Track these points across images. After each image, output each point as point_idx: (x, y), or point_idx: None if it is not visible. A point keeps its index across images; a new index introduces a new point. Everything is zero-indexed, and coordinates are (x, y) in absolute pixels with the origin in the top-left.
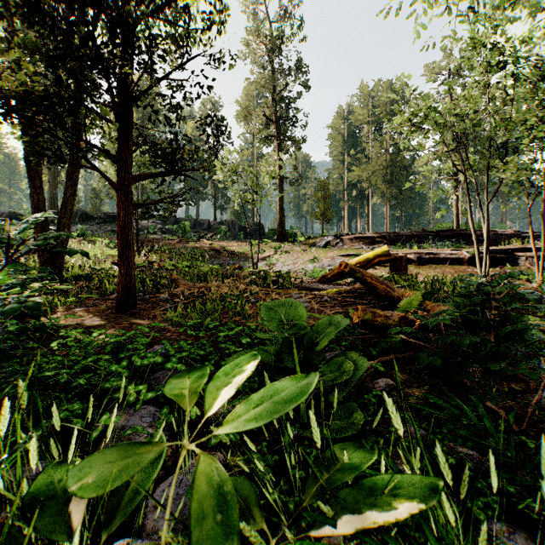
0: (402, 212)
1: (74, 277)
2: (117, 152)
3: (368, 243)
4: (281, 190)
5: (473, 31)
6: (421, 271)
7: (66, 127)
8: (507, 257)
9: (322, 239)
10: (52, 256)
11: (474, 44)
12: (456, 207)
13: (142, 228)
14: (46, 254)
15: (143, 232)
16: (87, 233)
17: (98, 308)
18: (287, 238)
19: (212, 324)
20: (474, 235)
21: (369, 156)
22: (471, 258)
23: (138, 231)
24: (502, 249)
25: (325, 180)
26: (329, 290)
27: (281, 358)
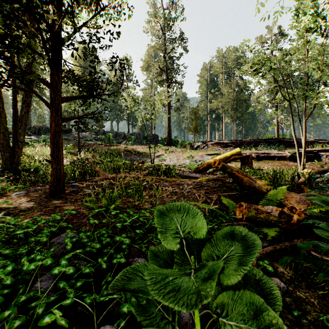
0: (243, 127)
1: (25, 169)
2: (50, 80)
3: (223, 146)
4: (169, 113)
5: (297, 5)
6: (259, 164)
7: (5, 56)
8: (314, 155)
9: (194, 144)
10: (11, 155)
11: (297, 14)
12: (277, 124)
13: (83, 137)
14: (7, 153)
15: (83, 139)
16: (47, 140)
17: (37, 193)
18: (172, 143)
19: (114, 212)
20: (296, 141)
21: (223, 93)
22: (291, 156)
23: (79, 139)
24: (310, 150)
25: (196, 107)
26: (202, 178)
27: (171, 264)
